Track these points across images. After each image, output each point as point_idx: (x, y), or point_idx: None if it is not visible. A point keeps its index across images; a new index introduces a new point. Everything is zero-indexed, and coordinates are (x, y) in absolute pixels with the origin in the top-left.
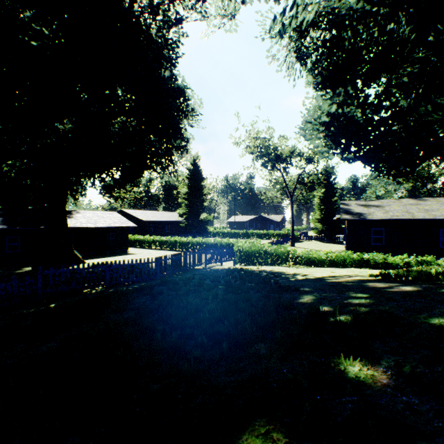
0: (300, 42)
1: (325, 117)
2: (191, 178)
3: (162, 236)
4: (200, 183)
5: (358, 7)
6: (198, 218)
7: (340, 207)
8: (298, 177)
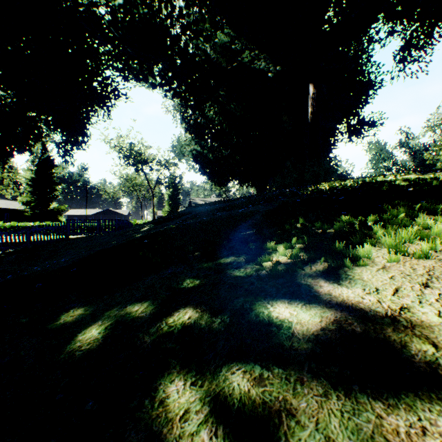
0: (185, 110)
1: (195, 152)
2: (39, 163)
3: (27, 223)
4: (51, 170)
5: (216, 120)
6: (48, 208)
7: (191, 201)
8: (159, 178)
